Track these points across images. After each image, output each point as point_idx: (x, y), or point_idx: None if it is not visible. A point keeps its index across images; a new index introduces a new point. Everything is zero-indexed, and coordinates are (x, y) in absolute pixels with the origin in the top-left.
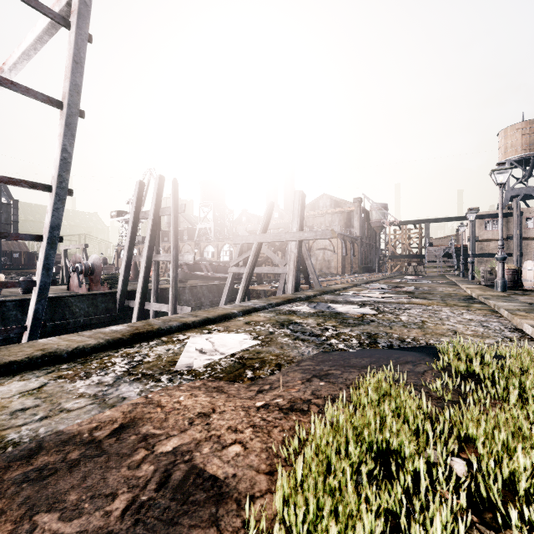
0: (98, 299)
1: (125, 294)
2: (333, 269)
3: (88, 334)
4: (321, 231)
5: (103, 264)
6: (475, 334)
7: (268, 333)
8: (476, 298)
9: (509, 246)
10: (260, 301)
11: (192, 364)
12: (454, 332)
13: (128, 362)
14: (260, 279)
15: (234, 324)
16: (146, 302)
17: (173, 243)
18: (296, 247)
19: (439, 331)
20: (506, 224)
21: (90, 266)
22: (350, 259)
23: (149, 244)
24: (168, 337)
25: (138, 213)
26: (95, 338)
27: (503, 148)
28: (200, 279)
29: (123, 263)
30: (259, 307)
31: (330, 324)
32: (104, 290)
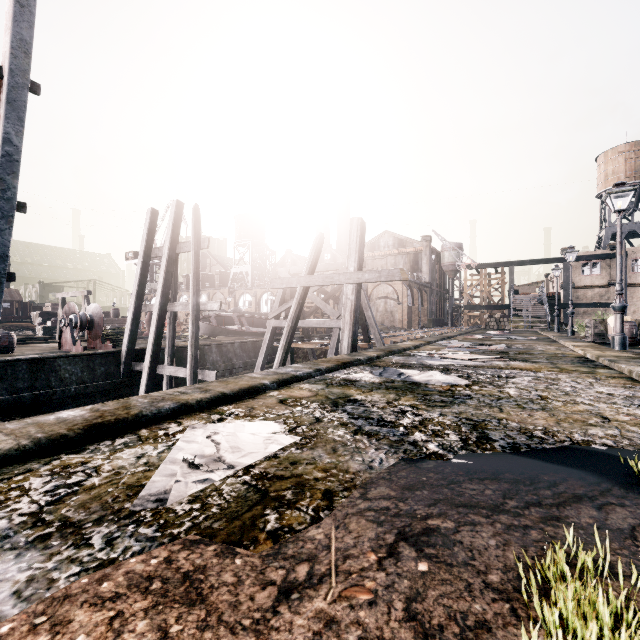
0: (95, 360)
1: (132, 354)
2: (397, 322)
3: (12, 426)
4: (387, 271)
5: (113, 316)
6: (635, 420)
7: (313, 420)
8: (593, 360)
9: (611, 294)
10: (304, 366)
11: (168, 492)
12: (601, 417)
13: (53, 488)
14: (307, 335)
15: (263, 404)
16: (158, 365)
17: (194, 288)
18: (353, 292)
19: (577, 416)
20: (608, 268)
21: (88, 318)
22: (417, 310)
23: (163, 290)
24: (152, 429)
25: (149, 249)
26: (17, 436)
27: (603, 176)
28: (232, 334)
29: (129, 314)
30: (301, 375)
31: (407, 402)
32: (106, 349)
